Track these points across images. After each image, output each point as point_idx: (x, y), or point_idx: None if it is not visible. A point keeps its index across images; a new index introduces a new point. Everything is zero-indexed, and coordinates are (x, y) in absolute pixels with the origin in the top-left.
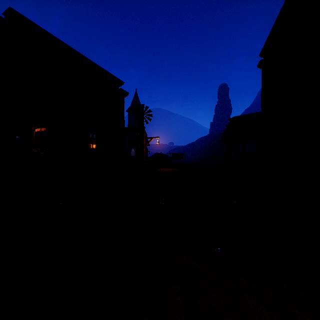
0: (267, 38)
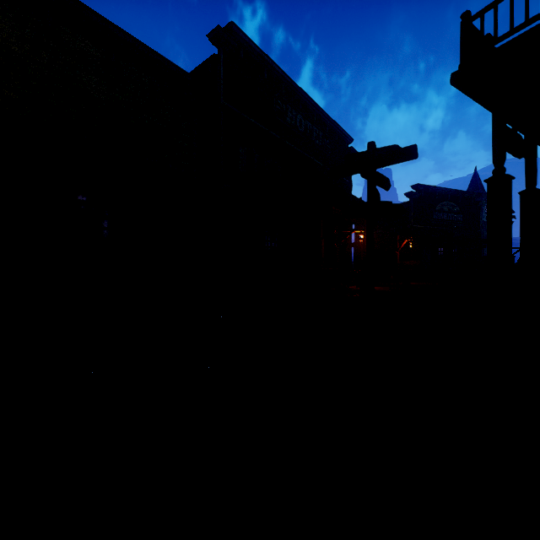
0: None
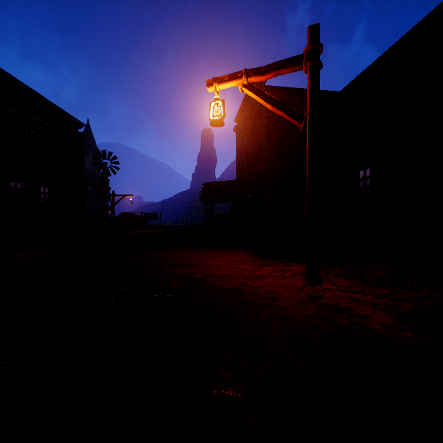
0: (239, 109)
